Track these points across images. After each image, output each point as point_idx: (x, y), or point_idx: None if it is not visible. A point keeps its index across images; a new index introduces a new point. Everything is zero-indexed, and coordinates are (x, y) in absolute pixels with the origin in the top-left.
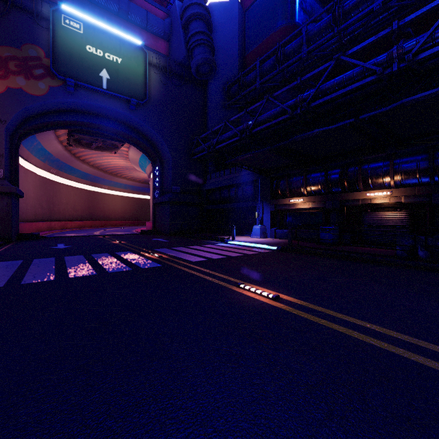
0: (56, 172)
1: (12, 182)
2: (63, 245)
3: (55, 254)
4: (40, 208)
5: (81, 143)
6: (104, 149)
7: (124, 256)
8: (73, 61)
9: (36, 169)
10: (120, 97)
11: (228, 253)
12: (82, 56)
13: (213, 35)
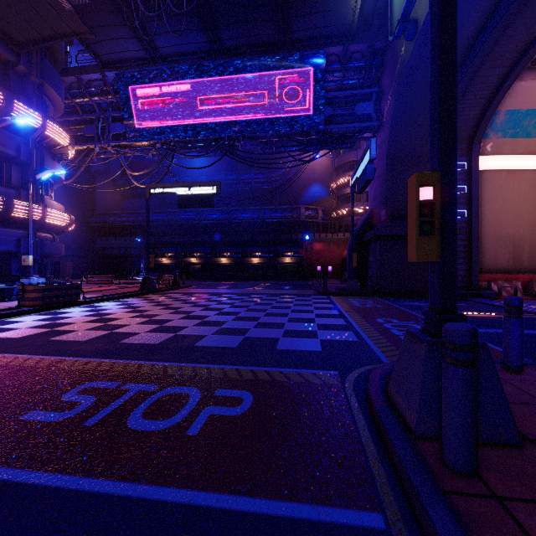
0: None
1: None
2: None
3: None
4: None
5: None
6: None
7: None
8: None
9: None
10: None
11: None
12: None
13: None
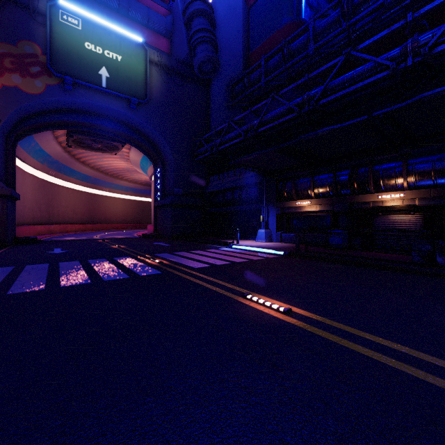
0: (55, 174)
1: (8, 184)
2: (60, 250)
3: (49, 259)
4: (38, 211)
5: (81, 143)
6: (104, 150)
7: (122, 262)
8: (71, 58)
9: (34, 170)
10: (120, 96)
11: (232, 258)
12: (81, 53)
13: (216, 32)
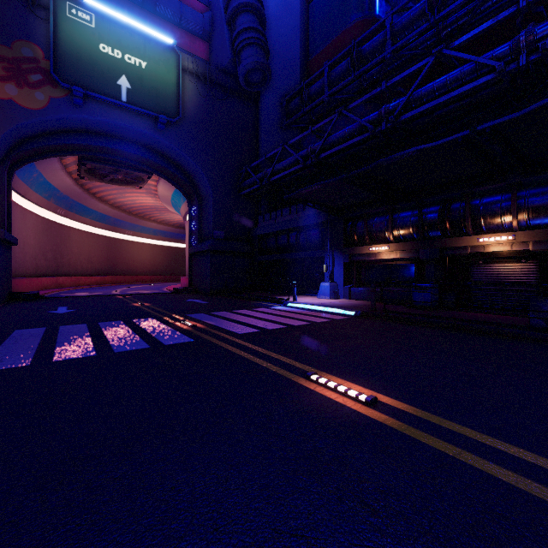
0: (65, 213)
1: (1, 224)
2: (65, 309)
3: (48, 322)
4: (43, 259)
5: (96, 174)
6: (126, 182)
7: (143, 326)
8: (82, 64)
9: (38, 208)
10: (144, 112)
11: (288, 321)
12: (94, 58)
13: (267, 34)
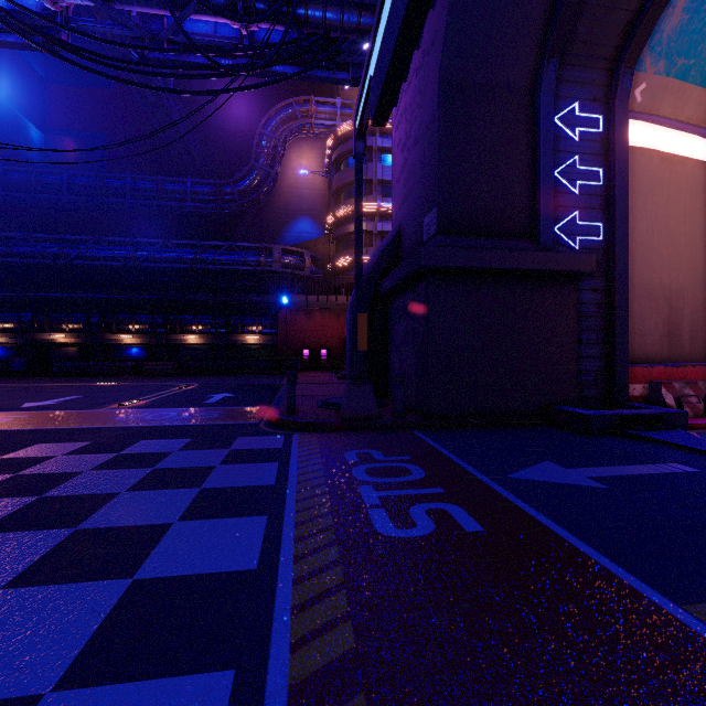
0: None
1: None
2: None
3: None
4: None
5: None
6: None
7: None
8: None
9: None
10: None
11: None
12: None
13: None
